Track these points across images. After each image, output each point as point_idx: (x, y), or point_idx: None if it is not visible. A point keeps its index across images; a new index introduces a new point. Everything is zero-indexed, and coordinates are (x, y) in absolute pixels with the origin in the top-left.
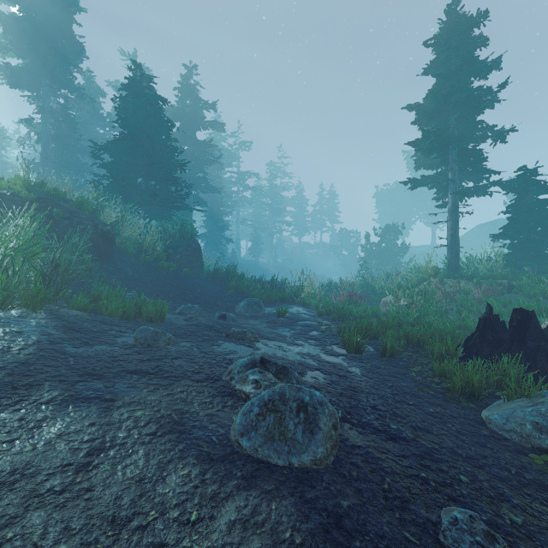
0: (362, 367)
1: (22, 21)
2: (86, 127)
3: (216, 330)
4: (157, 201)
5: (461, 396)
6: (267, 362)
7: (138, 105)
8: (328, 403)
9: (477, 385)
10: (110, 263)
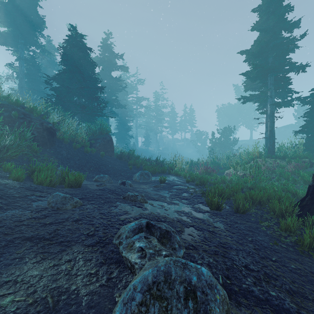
0: (224, 222)
1: (6, 4)
2: (47, 70)
3: (116, 193)
4: (85, 110)
5: (309, 250)
6: (152, 226)
7: (74, 52)
8: (217, 285)
9: None
10: (51, 148)
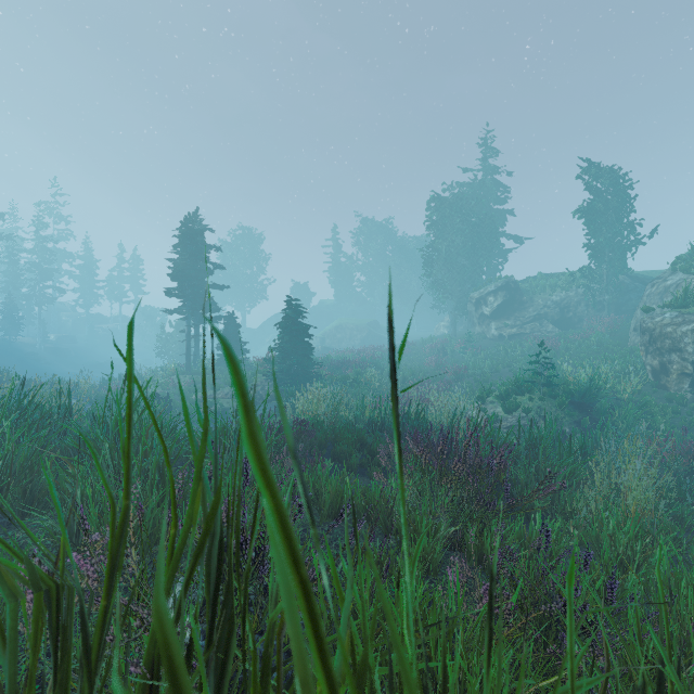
0: None
1: None
2: None
3: None
4: None
5: None
6: None
7: None
8: None
9: None
10: None
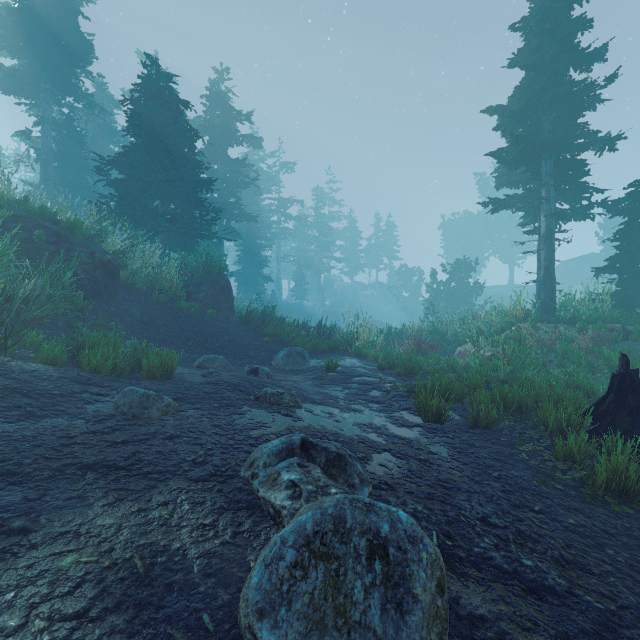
0: (449, 445)
1: (16, 13)
2: (98, 143)
3: (242, 390)
4: (176, 227)
5: (606, 494)
6: (312, 447)
7: (153, 109)
8: (425, 538)
9: (634, 479)
10: (111, 302)
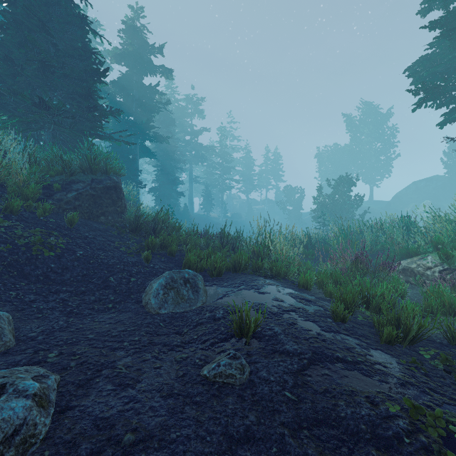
0: None
1: None
2: None
3: None
4: (48, 114)
5: None
6: None
7: None
8: None
9: None
10: None
